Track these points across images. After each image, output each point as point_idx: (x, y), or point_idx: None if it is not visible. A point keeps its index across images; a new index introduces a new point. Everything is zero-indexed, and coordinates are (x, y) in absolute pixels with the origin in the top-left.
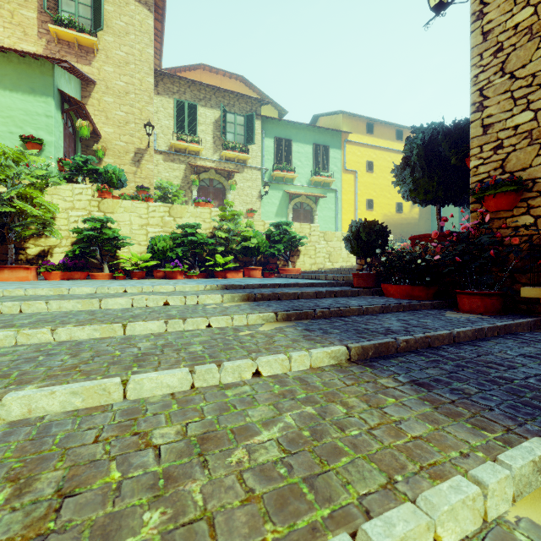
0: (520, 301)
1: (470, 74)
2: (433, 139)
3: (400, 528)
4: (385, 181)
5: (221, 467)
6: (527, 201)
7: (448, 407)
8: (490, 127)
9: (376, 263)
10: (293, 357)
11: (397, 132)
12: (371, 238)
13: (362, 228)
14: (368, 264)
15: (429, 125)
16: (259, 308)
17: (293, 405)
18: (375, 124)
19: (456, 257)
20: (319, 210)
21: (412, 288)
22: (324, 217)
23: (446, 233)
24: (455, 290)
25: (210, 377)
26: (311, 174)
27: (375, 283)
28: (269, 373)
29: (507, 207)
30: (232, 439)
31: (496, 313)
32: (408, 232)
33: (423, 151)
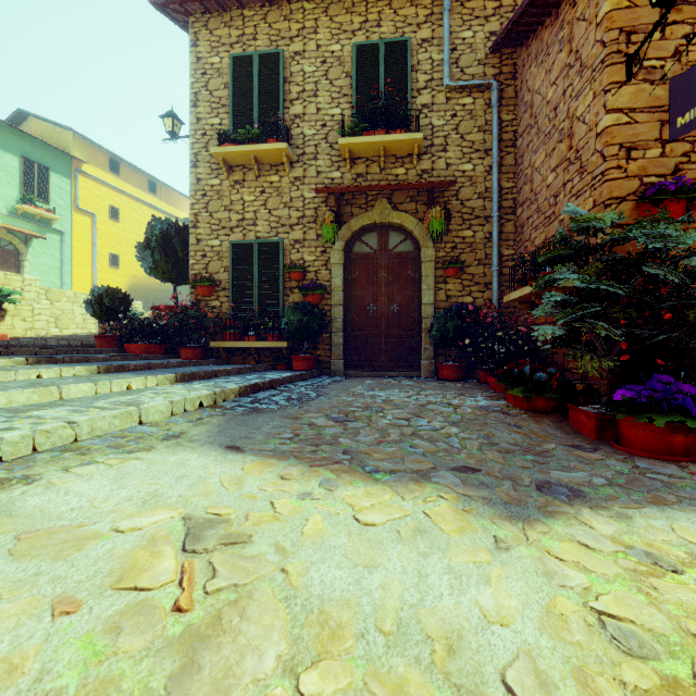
0: (215, 351)
1: (190, 201)
2: (170, 231)
3: (120, 380)
4: (135, 236)
5: (52, 383)
6: (218, 293)
7: (146, 375)
8: (201, 241)
9: (119, 326)
10: (63, 369)
11: (151, 183)
12: (115, 304)
13: (105, 294)
14: (111, 328)
15: (167, 220)
16: (4, 357)
17: (72, 379)
18: (122, 164)
19: (176, 323)
20: (33, 254)
21: (149, 346)
22: (41, 266)
23: (176, 307)
24: (178, 346)
25: (10, 376)
26: (17, 199)
27: (119, 344)
28: (47, 377)
29: (208, 294)
30: (49, 382)
31: (201, 358)
32: (164, 300)
33: (162, 239)
